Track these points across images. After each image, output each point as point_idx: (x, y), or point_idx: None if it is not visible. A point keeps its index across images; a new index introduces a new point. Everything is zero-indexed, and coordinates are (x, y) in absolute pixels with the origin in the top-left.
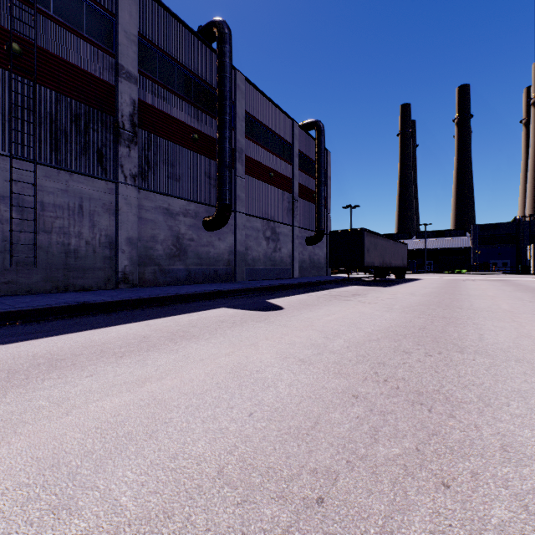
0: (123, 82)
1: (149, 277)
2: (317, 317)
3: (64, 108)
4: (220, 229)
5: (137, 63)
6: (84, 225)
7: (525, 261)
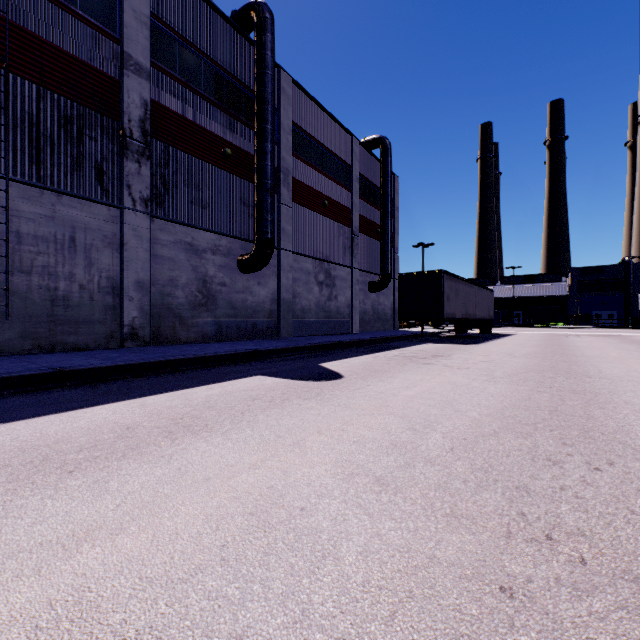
0: (130, 76)
1: (166, 332)
2: (391, 390)
3: (50, 107)
4: (260, 271)
5: (150, 52)
6: (78, 263)
7: (635, 312)
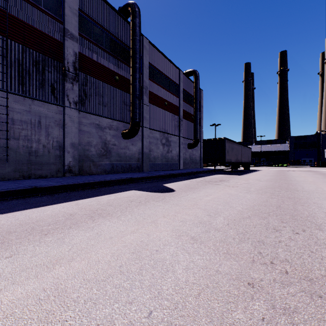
0: (68, 40)
1: (86, 168)
2: (199, 197)
3: (28, 56)
4: (133, 138)
5: (78, 28)
6: (42, 134)
7: (323, 159)
